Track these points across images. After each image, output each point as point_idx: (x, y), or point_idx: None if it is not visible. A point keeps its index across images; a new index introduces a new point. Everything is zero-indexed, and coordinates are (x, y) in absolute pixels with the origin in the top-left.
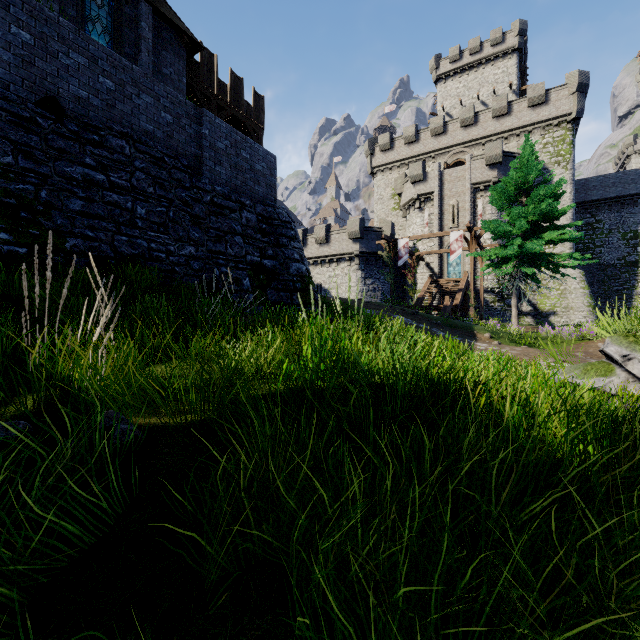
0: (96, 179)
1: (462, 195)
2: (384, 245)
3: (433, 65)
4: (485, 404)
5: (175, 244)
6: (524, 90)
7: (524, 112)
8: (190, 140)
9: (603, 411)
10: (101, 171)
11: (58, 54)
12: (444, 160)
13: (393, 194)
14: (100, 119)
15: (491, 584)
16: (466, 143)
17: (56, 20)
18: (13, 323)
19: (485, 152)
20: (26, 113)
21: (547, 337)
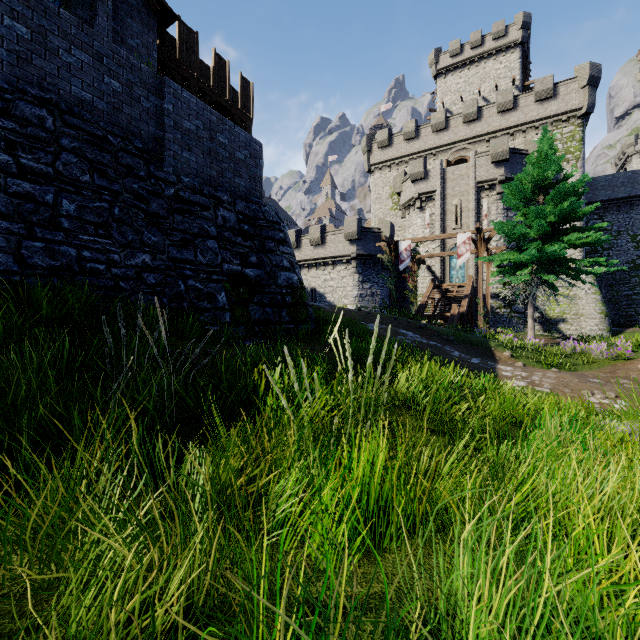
0: None
1: (466, 194)
2: (384, 247)
3: (432, 59)
4: None
5: (121, 251)
6: (526, 87)
7: (531, 107)
8: (147, 116)
9: None
10: (5, 149)
11: None
12: (446, 157)
13: (392, 193)
14: (6, 77)
15: None
16: (469, 139)
17: None
18: None
19: (491, 148)
20: None
21: (572, 354)
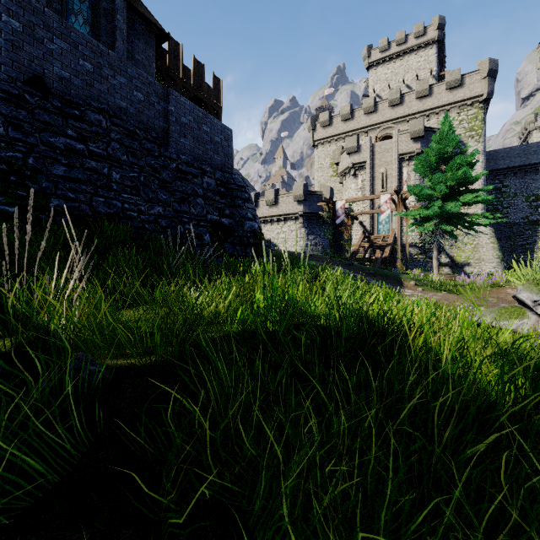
0: (77, 148)
1: (390, 164)
2: (324, 206)
3: (365, 54)
4: (420, 346)
5: (145, 205)
6: (442, 75)
7: (443, 94)
8: (158, 115)
9: (523, 351)
10: (81, 141)
11: (44, 40)
12: (375, 134)
13: (332, 163)
14: (80, 96)
15: (436, 522)
16: (393, 120)
17: (42, 10)
18: (1, 273)
19: (410, 127)
20: (15, 90)
21: (463, 284)
